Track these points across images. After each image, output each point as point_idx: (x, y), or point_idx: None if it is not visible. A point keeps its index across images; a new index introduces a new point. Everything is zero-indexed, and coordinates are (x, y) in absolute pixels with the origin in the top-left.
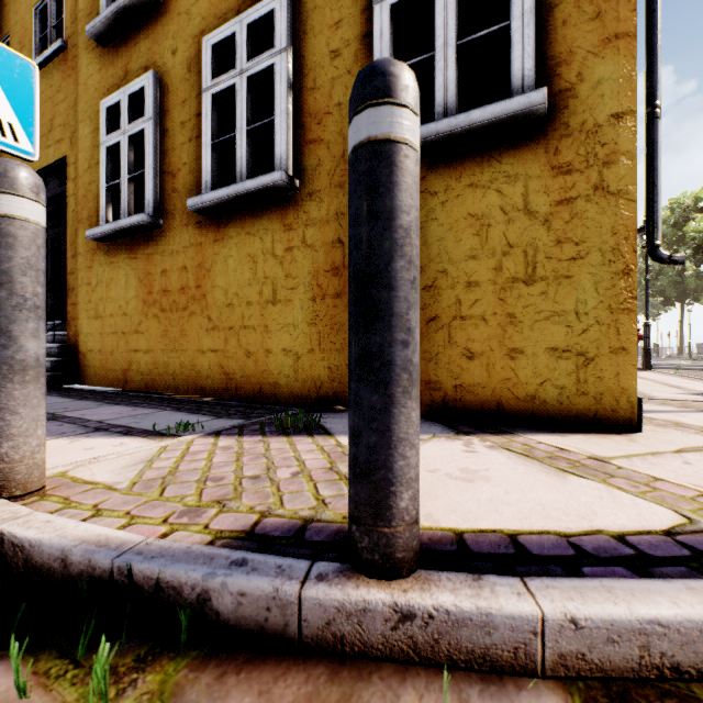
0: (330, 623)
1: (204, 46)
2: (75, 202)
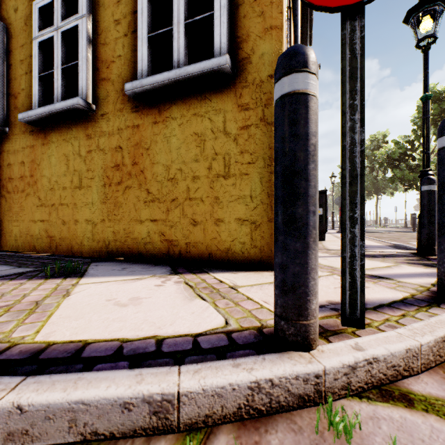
0: None
1: (34, 8)
2: None
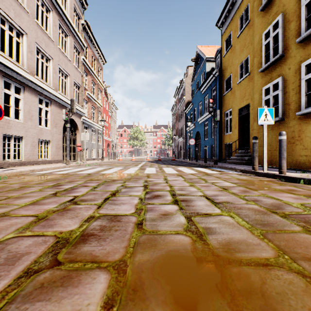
0: None
1: (301, 66)
2: (252, 115)
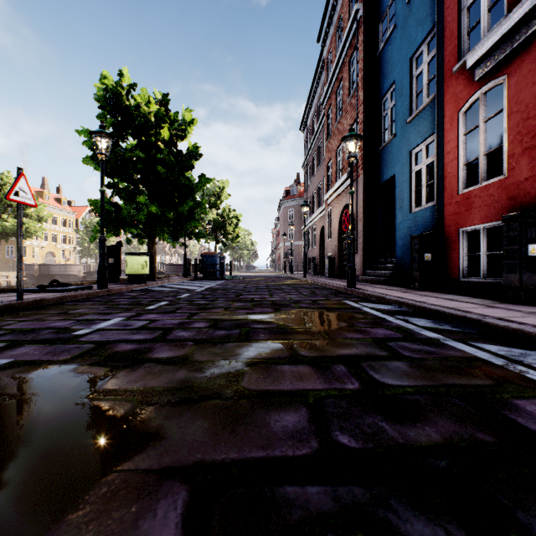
0: None
1: None
2: None
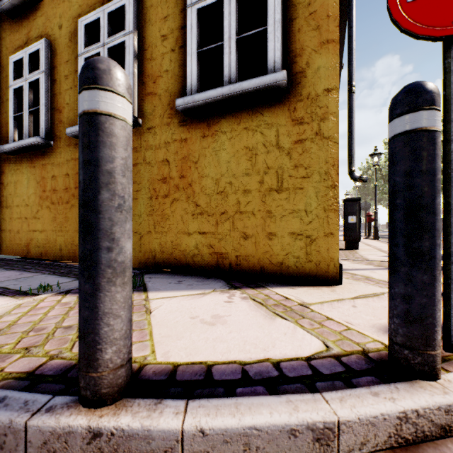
0: (46, 442)
1: (80, 25)
2: None
